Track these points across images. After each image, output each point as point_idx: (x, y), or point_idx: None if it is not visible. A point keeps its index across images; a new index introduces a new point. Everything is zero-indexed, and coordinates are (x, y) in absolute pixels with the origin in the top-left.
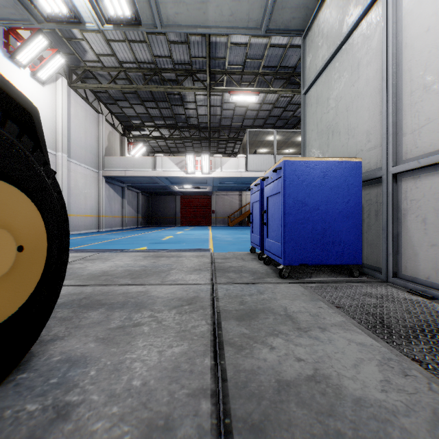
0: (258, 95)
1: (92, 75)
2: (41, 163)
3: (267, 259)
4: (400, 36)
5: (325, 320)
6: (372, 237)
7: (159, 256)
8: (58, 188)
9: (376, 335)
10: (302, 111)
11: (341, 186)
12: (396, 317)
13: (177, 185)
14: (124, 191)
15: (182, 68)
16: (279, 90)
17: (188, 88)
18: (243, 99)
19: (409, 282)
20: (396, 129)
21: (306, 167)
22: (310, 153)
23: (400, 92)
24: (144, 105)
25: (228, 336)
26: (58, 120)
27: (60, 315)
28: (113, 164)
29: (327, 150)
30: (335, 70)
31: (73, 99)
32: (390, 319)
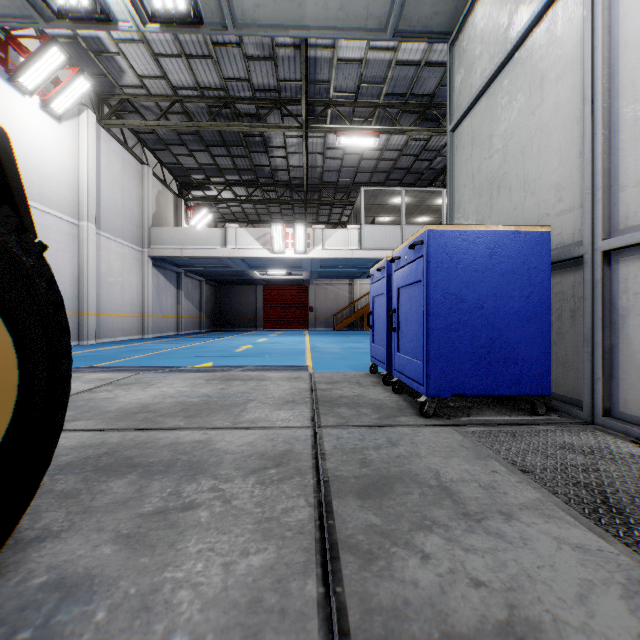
0: (378, 136)
1: (132, 107)
2: (13, 229)
3: (397, 385)
4: (615, 31)
5: (508, 497)
6: (566, 352)
7: (230, 379)
8: (49, 275)
9: (601, 528)
10: (448, 157)
11: (518, 270)
12: (627, 491)
13: (258, 270)
14: (180, 278)
15: (266, 96)
16: (409, 130)
17: (274, 127)
18: (355, 142)
19: (631, 425)
20: (608, 180)
21: (463, 241)
22: (461, 221)
23: (615, 120)
24: (209, 153)
25: (345, 531)
26: (82, 173)
27: (60, 488)
28: (164, 240)
29: (489, 216)
30: (502, 92)
31: (104, 143)
32: (618, 496)
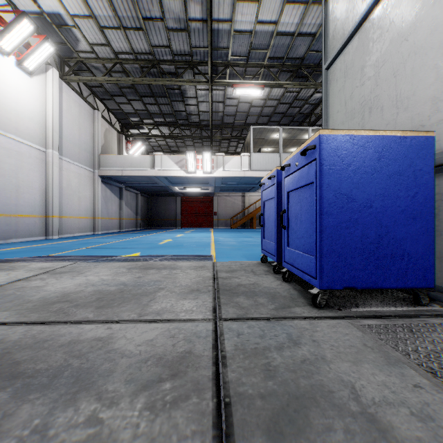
0: (263, 88)
1: (86, 67)
2: None
3: (287, 274)
4: None
5: None
6: (442, 247)
7: (148, 268)
8: None
9: None
10: (323, 90)
11: (404, 172)
12: None
13: (177, 185)
14: (122, 191)
15: (182, 59)
16: (286, 84)
17: (188, 81)
18: (247, 92)
19: None
20: None
21: (354, 145)
22: None
23: None
24: (142, 101)
25: None
26: (48, 114)
27: None
28: (109, 163)
29: None
30: (374, 28)
31: (65, 93)
32: None
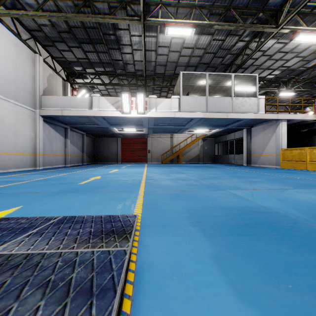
0: (194, 27)
1: (20, 5)
2: None
3: None
4: None
5: None
6: None
7: None
8: None
9: None
10: None
11: None
12: None
13: (116, 127)
14: (67, 131)
15: None
16: (216, 24)
17: (121, 19)
18: (178, 33)
19: None
20: None
21: None
22: None
23: None
24: (82, 49)
25: None
26: None
27: None
28: (50, 104)
29: None
30: None
31: None
32: None
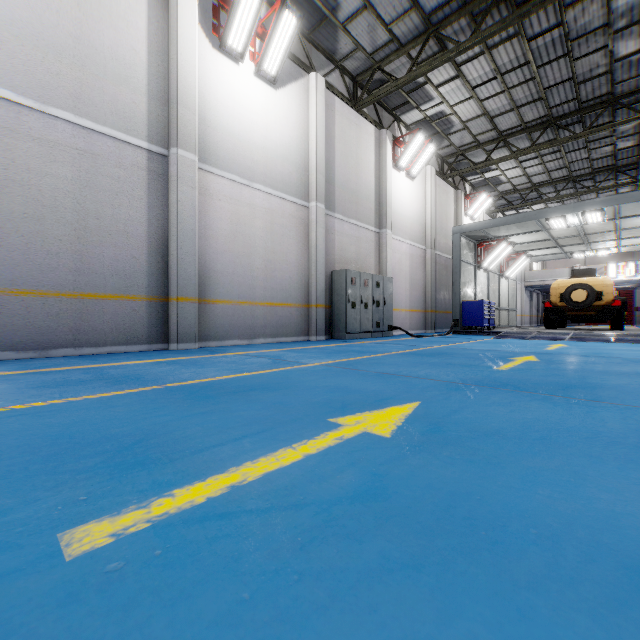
0: None
1: None
2: None
3: None
4: None
5: None
6: None
7: None
8: None
9: None
10: None
11: None
12: None
13: None
14: (531, 294)
15: None
16: None
17: None
18: None
19: None
20: None
21: None
22: None
23: None
24: None
25: None
26: None
27: None
28: (532, 277)
29: None
30: None
31: None
32: None
